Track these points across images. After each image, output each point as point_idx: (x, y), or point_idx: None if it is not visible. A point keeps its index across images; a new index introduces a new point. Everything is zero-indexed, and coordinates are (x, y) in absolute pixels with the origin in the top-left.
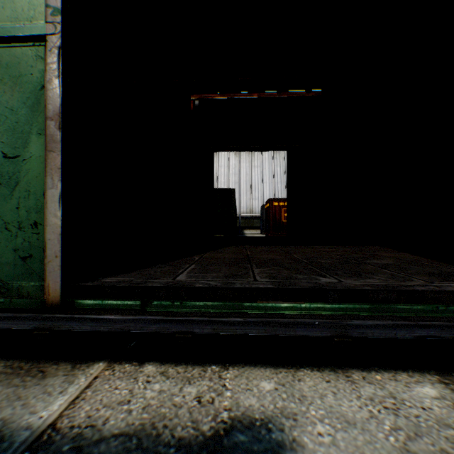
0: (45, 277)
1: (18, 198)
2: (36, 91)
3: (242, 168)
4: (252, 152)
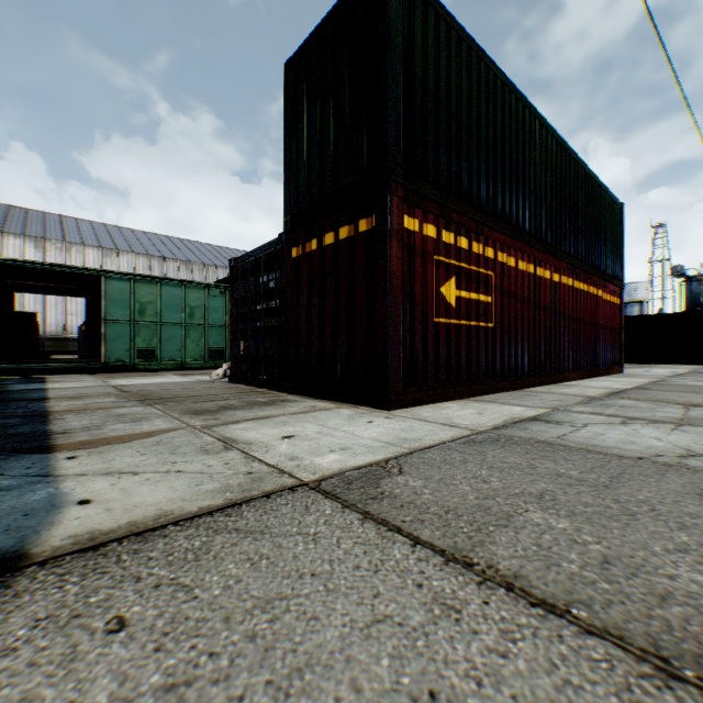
0: None
1: None
2: None
3: None
4: (68, 250)
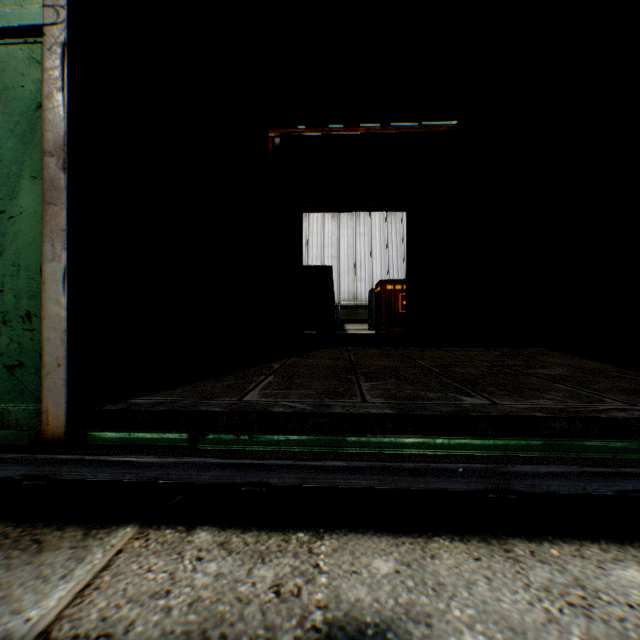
0: (42, 397)
1: (2, 276)
2: (29, 113)
3: (342, 237)
4: (356, 215)
